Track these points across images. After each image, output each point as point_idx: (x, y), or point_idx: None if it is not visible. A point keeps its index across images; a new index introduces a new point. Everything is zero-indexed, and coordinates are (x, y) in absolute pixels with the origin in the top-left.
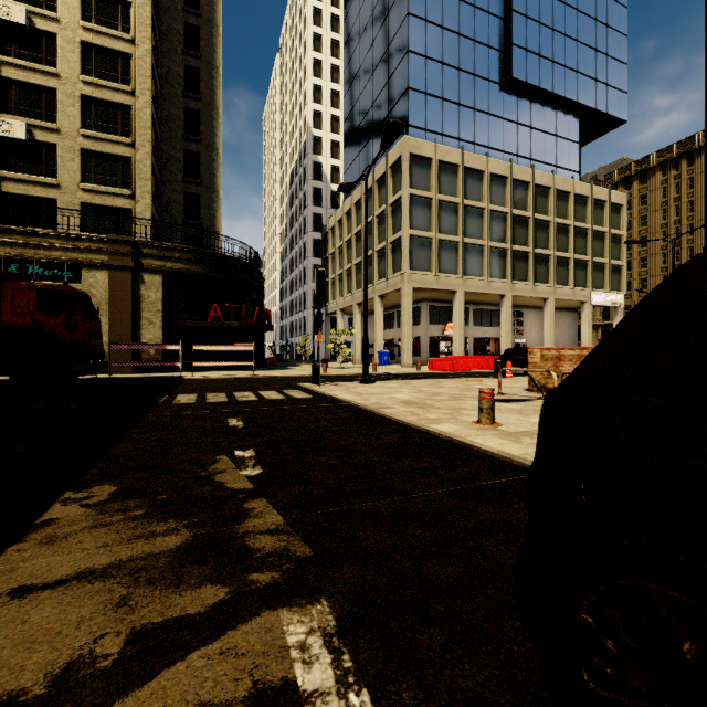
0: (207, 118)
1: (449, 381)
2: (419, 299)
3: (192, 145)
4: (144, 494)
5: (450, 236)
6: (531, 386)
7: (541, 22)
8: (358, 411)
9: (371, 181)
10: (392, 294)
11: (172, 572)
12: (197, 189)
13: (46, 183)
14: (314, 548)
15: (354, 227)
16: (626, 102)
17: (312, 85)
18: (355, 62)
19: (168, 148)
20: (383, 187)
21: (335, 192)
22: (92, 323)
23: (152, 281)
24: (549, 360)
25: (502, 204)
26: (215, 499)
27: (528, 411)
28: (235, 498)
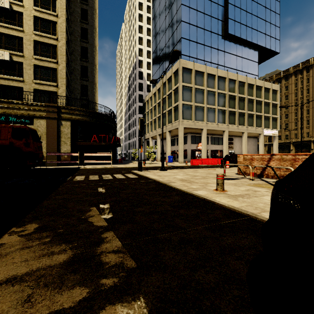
0: (91, 51)
1: (200, 170)
2: (186, 133)
3: (84, 63)
4: (51, 229)
5: (200, 104)
6: (239, 172)
7: (241, 8)
8: (159, 184)
9: (165, 79)
10: (174, 130)
11: (59, 278)
12: (86, 83)
13: (18, 80)
14: (137, 262)
15: (157, 100)
16: (279, 44)
17: (138, 37)
18: (157, 26)
19: (73, 64)
20: (170, 82)
21: (148, 85)
22: (37, 143)
23: (66, 124)
24: (247, 160)
25: (223, 90)
26: (87, 232)
27: (239, 184)
28: (98, 231)
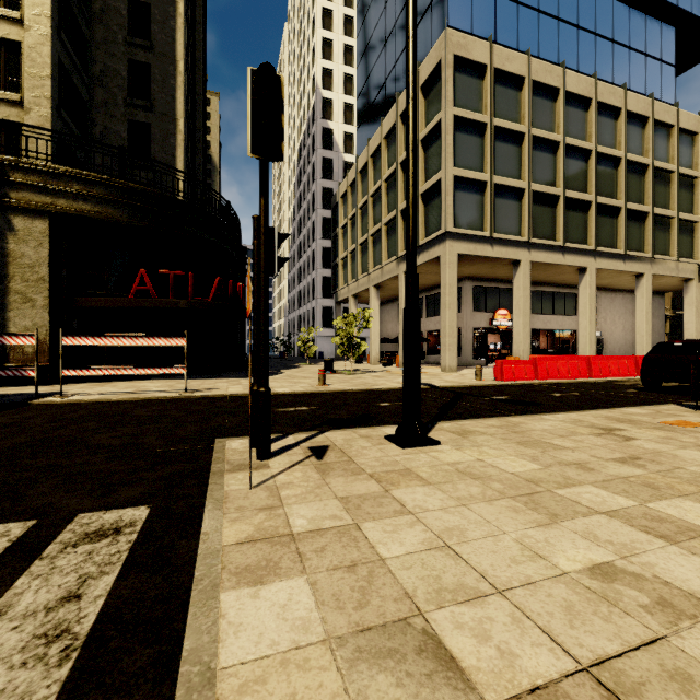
0: (161, 16)
1: (631, 428)
2: (458, 278)
3: (140, 53)
4: None
5: (511, 180)
6: None
7: None
8: None
9: (394, 116)
10: (424, 268)
11: None
12: (146, 116)
13: None
14: None
15: (370, 186)
16: None
17: (321, 39)
18: None
19: (103, 56)
20: None
21: (348, 163)
22: None
23: (30, 228)
24: None
25: (581, 139)
26: None
27: None
28: None
